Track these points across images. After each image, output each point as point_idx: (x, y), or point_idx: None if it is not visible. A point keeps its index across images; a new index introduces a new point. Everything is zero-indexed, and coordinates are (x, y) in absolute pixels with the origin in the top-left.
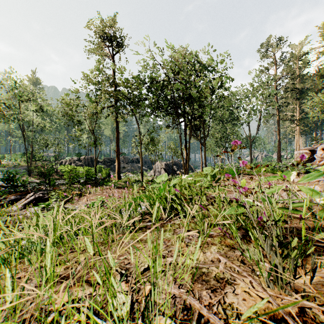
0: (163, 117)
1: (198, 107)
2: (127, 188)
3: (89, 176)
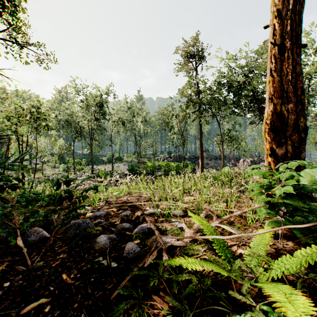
0: (246, 114)
1: None
2: None
3: (179, 170)
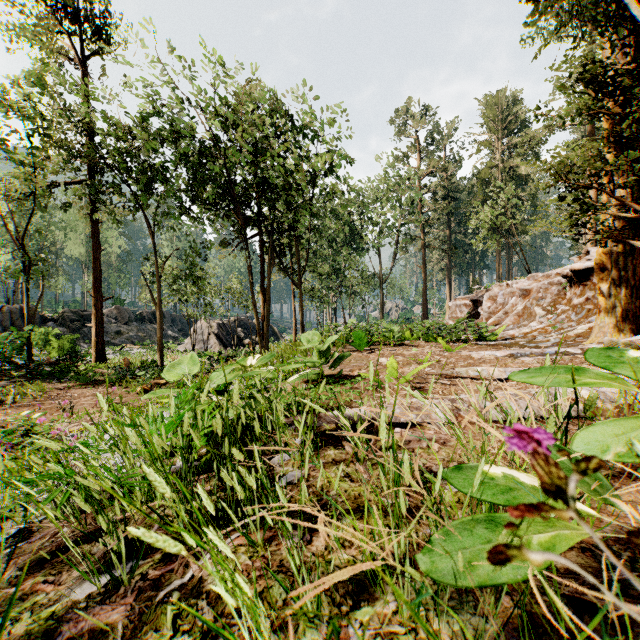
0: (213, 221)
1: (288, 207)
2: (120, 382)
3: (8, 357)
